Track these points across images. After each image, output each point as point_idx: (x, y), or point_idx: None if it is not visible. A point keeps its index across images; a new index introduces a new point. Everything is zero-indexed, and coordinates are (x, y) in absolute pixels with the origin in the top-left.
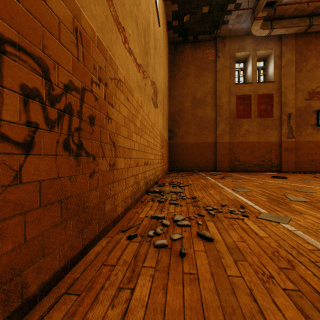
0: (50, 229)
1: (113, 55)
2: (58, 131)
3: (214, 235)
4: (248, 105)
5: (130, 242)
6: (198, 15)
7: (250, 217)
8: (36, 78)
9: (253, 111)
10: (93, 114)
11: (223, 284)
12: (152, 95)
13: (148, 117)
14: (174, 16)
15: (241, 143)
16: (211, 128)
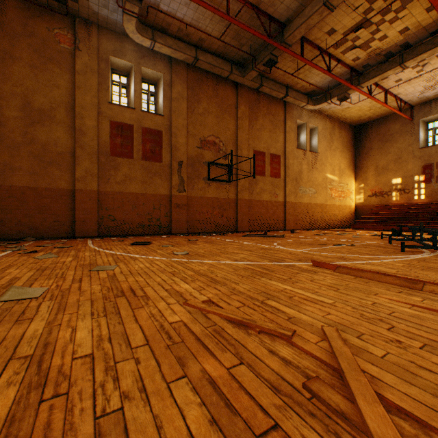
0: None
1: None
2: None
3: None
4: (129, 139)
5: None
6: None
7: None
8: None
9: (136, 149)
10: None
11: None
12: None
13: None
14: None
15: (119, 194)
16: (66, 165)
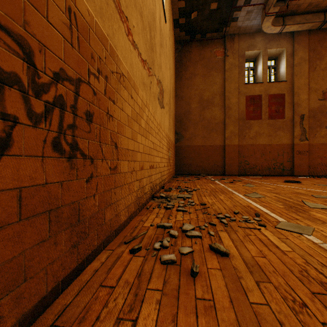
0: (35, 246)
1: (115, 46)
2: (46, 128)
3: (229, 248)
4: (258, 106)
5: (133, 256)
6: (206, 12)
7: (267, 226)
8: (14, 60)
9: (263, 112)
10: (91, 110)
11: (246, 315)
12: (158, 95)
13: (153, 117)
14: (181, 13)
15: (251, 146)
16: (219, 130)
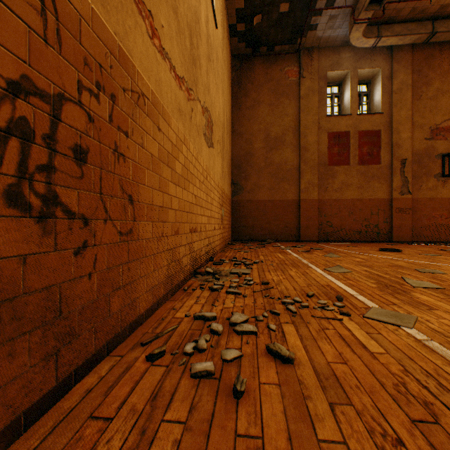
0: None
1: (129, 51)
2: None
3: (295, 350)
4: (345, 146)
5: (151, 366)
6: (273, 15)
7: (352, 315)
8: None
9: (352, 155)
10: (84, 145)
11: None
12: (204, 128)
13: (196, 160)
14: (239, 16)
15: (336, 201)
16: (292, 180)
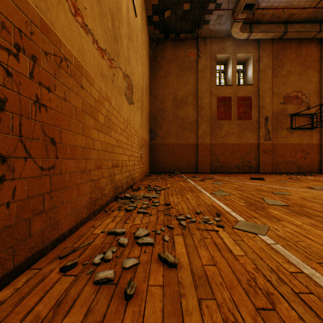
0: None
1: (51, 23)
2: None
3: (180, 256)
4: (228, 107)
5: (63, 276)
6: (179, 11)
7: (225, 227)
8: None
9: (233, 113)
10: (1, 95)
11: None
12: (125, 90)
13: (118, 113)
14: (154, 10)
15: (222, 145)
16: (192, 129)
